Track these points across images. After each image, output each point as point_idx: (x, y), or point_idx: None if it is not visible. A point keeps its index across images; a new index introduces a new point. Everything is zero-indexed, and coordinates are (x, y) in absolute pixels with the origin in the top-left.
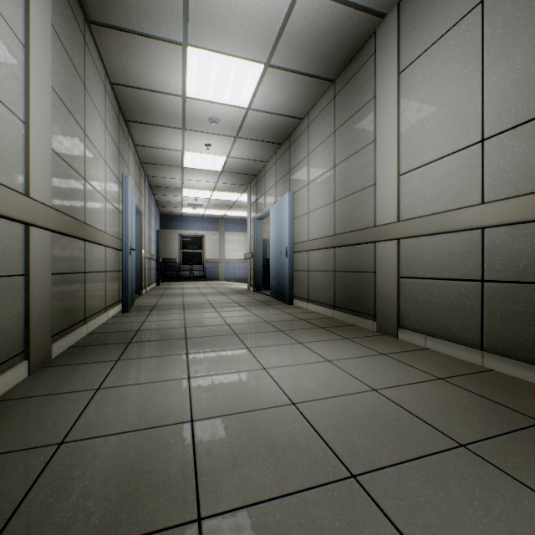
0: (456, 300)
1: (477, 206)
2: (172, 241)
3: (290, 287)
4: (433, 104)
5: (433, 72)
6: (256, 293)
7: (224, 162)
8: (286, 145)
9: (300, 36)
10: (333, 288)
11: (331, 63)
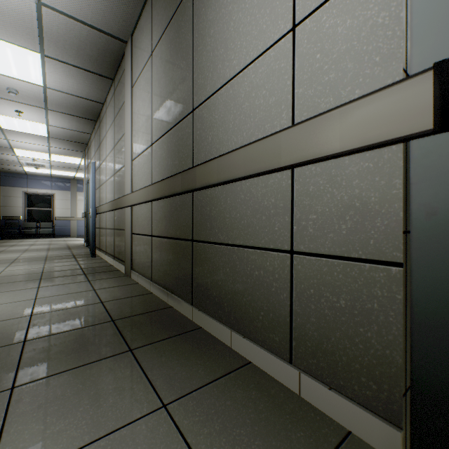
0: (146, 249)
1: (147, 187)
2: (15, 198)
3: (93, 242)
4: (141, 114)
5: (141, 92)
6: (84, 248)
7: (47, 129)
8: (98, 123)
9: (62, 39)
10: (114, 242)
11: (103, 66)
